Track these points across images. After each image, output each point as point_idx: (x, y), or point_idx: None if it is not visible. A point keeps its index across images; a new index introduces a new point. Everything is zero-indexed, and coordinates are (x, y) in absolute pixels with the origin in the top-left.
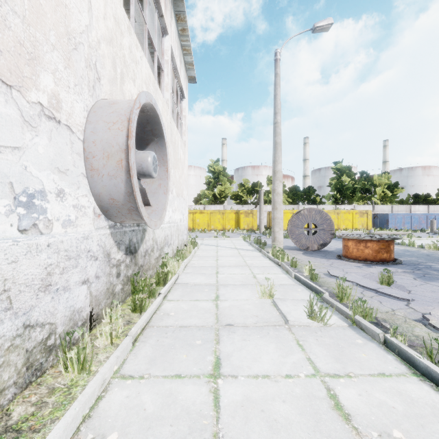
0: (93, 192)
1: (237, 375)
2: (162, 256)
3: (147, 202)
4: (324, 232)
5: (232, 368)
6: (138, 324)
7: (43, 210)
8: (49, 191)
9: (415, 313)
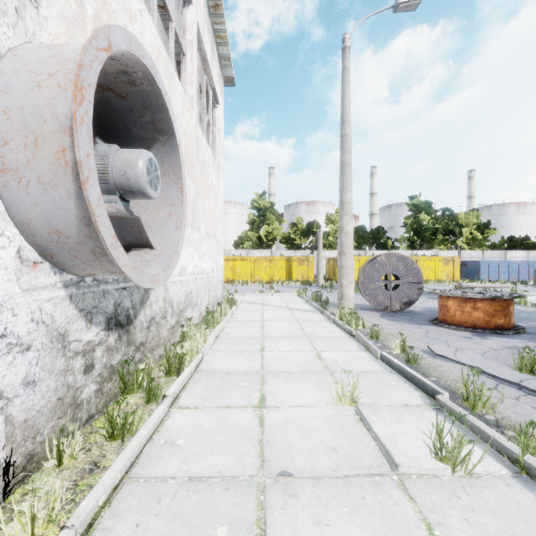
0: (14, 217)
1: None
2: (182, 323)
3: (147, 241)
4: (408, 287)
5: None
6: (102, 484)
7: None
8: None
9: None
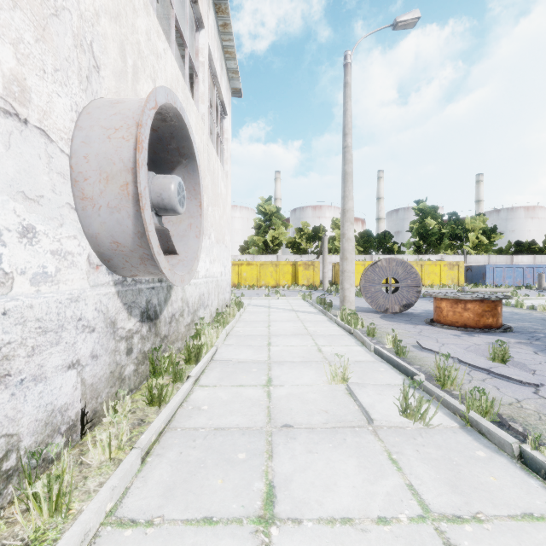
0: (87, 232)
1: (301, 518)
2: (196, 321)
3: (172, 248)
4: (407, 290)
5: (292, 503)
6: (153, 427)
7: None
8: (5, 228)
9: None
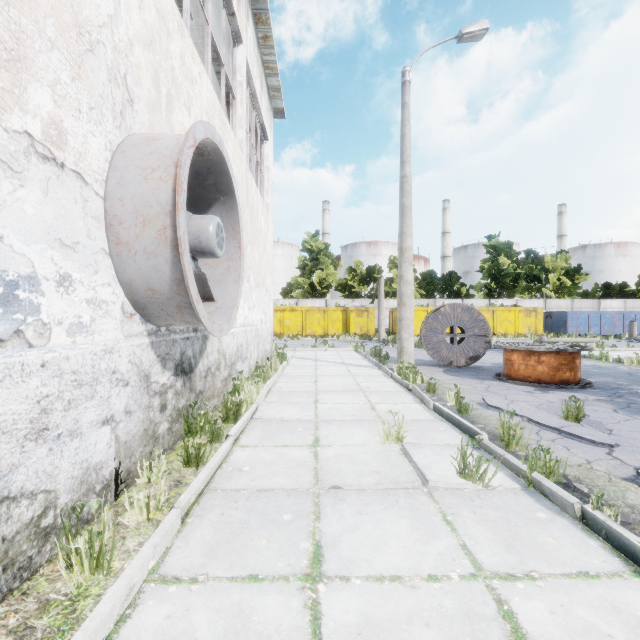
0: (121, 279)
1: (349, 576)
2: (234, 376)
3: (209, 294)
4: (475, 340)
5: (340, 562)
6: (192, 487)
7: (34, 308)
8: (43, 277)
9: (623, 467)
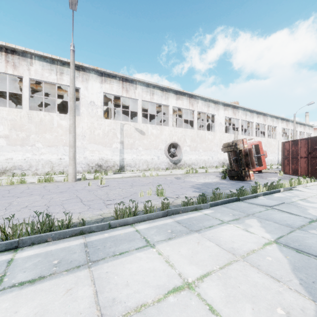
0: None
1: None
2: None
3: None
4: None
5: None
6: None
7: None
8: None
9: None
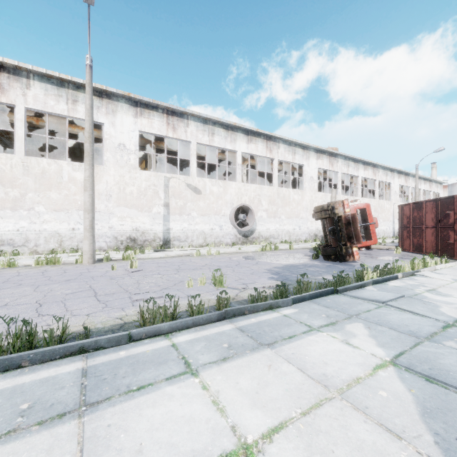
0: None
1: None
2: None
3: None
4: None
5: None
6: None
7: None
8: None
9: None
